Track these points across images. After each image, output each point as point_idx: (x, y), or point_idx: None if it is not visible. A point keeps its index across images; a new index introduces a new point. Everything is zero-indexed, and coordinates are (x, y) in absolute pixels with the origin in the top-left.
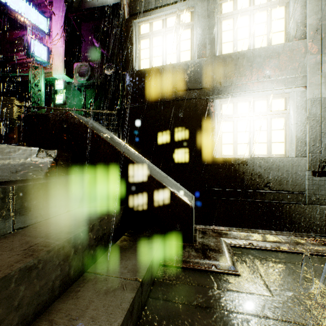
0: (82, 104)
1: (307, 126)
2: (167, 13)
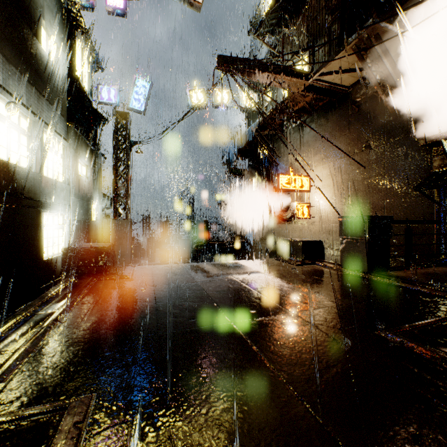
0: None
1: (71, 235)
2: (14, 106)
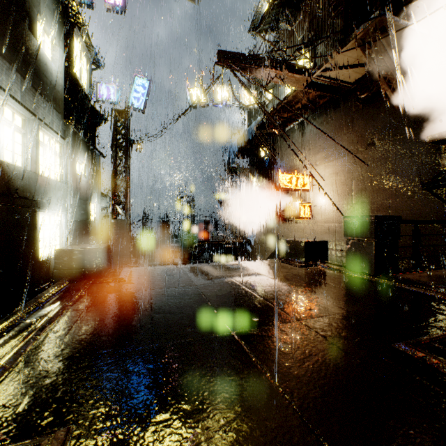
0: None
1: (69, 235)
2: (8, 102)
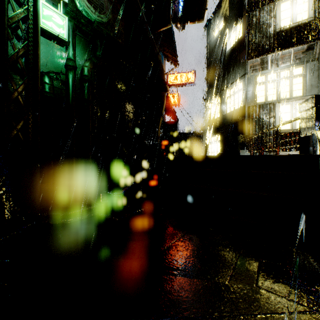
0: (73, 60)
1: None
2: None
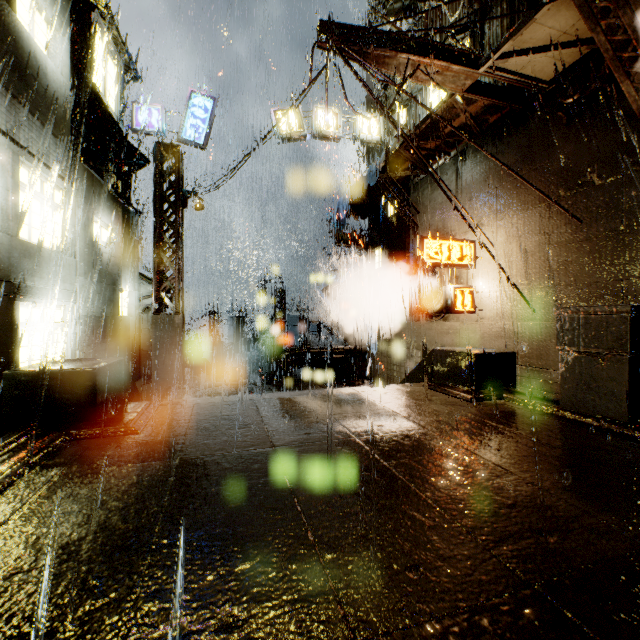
0: None
1: (78, 340)
2: None
